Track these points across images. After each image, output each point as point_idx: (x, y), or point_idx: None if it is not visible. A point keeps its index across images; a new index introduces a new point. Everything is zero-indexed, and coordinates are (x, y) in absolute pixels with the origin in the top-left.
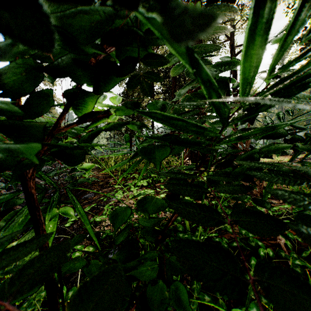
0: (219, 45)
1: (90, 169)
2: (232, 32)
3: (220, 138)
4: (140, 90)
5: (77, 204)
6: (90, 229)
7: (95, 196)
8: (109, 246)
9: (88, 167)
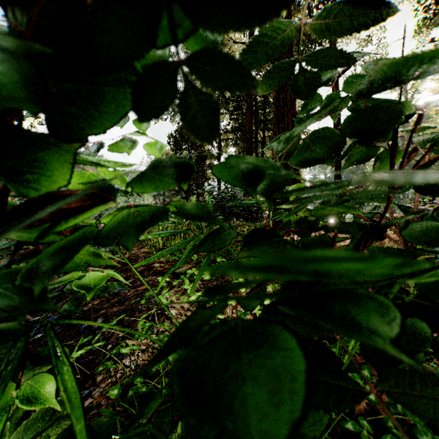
0: (394, 8)
1: (91, 288)
2: (332, 43)
3: (360, 225)
4: (184, 121)
5: (63, 366)
6: (82, 433)
7: (130, 290)
8: (143, 400)
9: (89, 282)
